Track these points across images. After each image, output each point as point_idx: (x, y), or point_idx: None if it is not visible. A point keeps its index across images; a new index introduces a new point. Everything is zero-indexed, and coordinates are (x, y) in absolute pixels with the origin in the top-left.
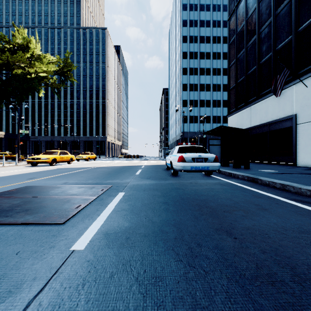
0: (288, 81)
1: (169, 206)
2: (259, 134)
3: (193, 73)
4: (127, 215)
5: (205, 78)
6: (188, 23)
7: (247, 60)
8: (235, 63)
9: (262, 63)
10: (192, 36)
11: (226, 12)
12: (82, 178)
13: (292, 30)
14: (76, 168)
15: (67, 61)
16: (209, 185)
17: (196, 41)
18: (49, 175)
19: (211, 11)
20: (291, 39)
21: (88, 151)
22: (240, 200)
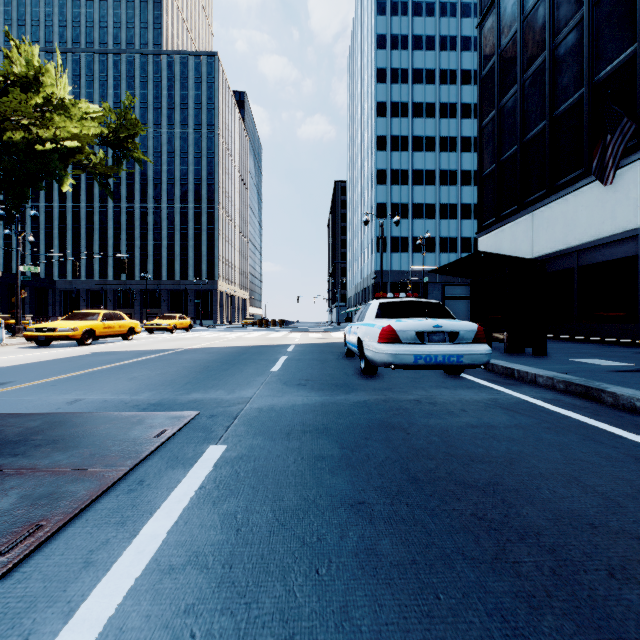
0: (628, 150)
1: (376, 532)
2: (552, 274)
3: (398, 146)
4: (197, 617)
5: (424, 159)
6: (389, 41)
7: (523, 109)
8: (495, 119)
9: (561, 114)
10: (397, 69)
11: (468, 18)
12: (131, 385)
13: (638, 32)
14: (134, 352)
15: (127, 116)
16: (473, 411)
17: (405, 80)
18: (53, 373)
19: (437, 17)
20: (633, 53)
21: (174, 312)
22: (619, 491)
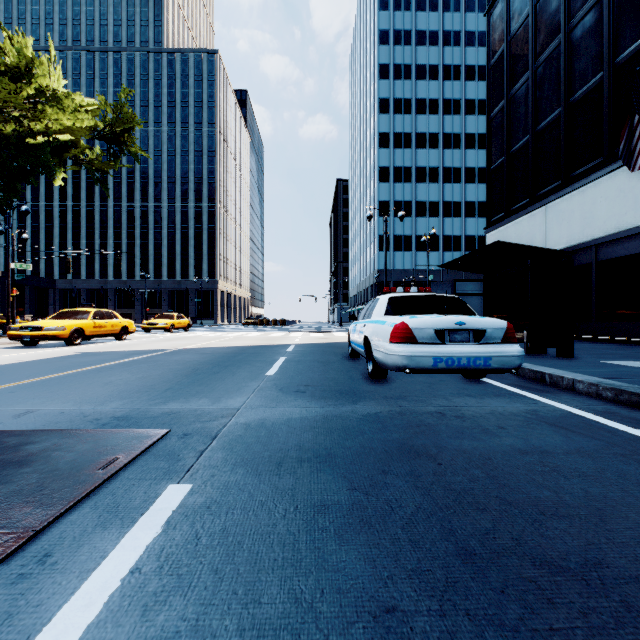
0: None
1: None
2: None
3: (401, 143)
4: None
5: (427, 156)
6: (392, 36)
7: (535, 97)
8: (505, 109)
9: (577, 100)
10: (400, 65)
11: (472, 13)
12: (101, 391)
13: None
14: (122, 353)
15: (124, 110)
16: (514, 428)
17: (408, 76)
18: (21, 377)
19: (441, 12)
20: None
21: (172, 311)
22: None
